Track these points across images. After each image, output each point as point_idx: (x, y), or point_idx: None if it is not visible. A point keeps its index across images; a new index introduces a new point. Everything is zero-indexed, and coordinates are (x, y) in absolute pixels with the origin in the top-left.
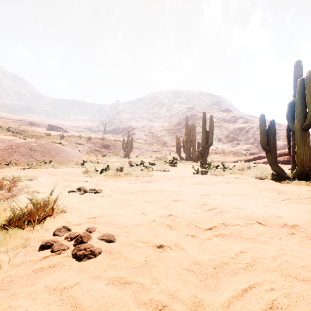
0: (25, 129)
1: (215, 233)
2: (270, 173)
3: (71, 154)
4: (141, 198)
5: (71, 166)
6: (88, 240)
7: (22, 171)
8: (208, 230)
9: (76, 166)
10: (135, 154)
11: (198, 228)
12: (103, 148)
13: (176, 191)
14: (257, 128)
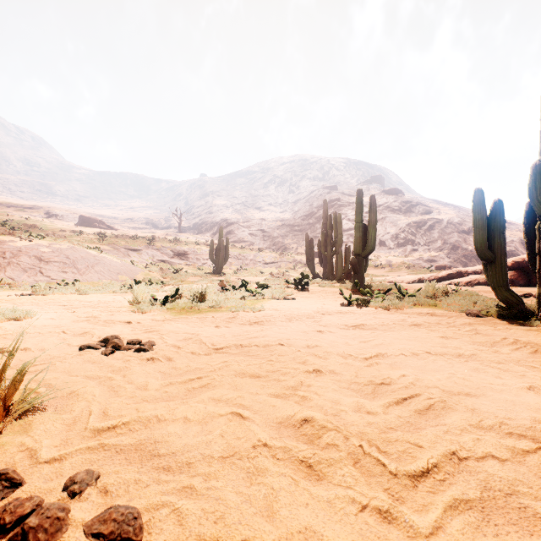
0: (36, 224)
1: (448, 501)
2: (491, 304)
3: (116, 268)
4: (235, 366)
5: (112, 291)
6: (52, 539)
7: (14, 300)
8: (419, 479)
9: (121, 290)
10: (233, 269)
11: (389, 474)
12: (175, 257)
13: (312, 345)
14: (448, 222)
